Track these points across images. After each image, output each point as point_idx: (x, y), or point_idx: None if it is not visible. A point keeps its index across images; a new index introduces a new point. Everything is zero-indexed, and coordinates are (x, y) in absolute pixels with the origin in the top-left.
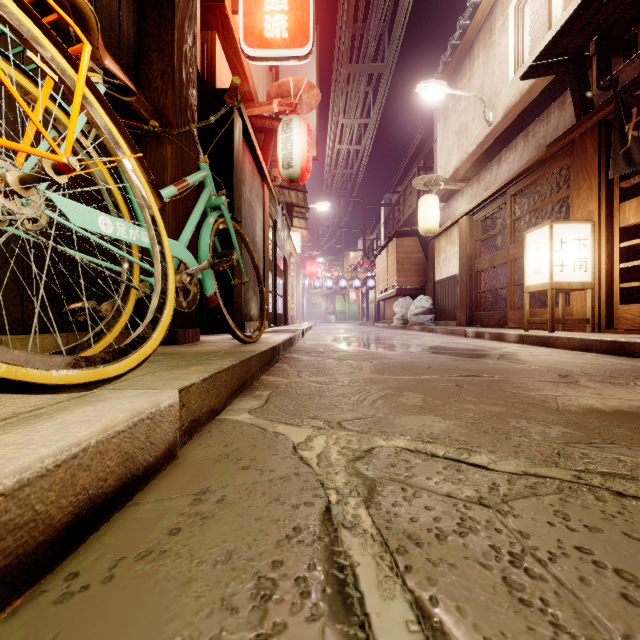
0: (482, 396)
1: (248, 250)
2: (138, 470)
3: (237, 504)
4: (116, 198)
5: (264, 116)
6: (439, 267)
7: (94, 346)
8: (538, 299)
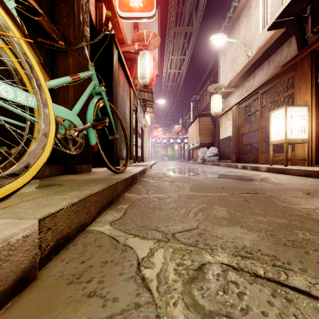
0: (265, 209)
1: (119, 119)
2: None
3: None
4: (22, 77)
5: (130, 52)
6: (221, 132)
7: None
8: (273, 148)
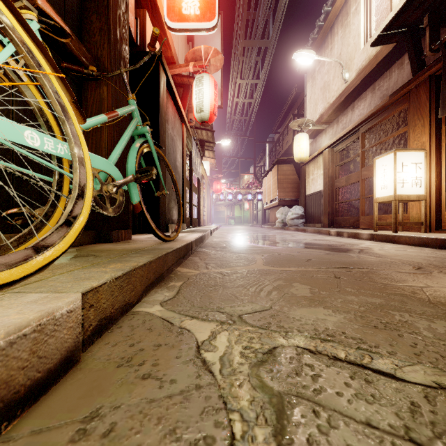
0: (359, 287)
1: (168, 169)
2: (17, 393)
3: (125, 440)
4: (48, 119)
5: (183, 75)
6: (308, 185)
7: (19, 247)
8: (380, 208)
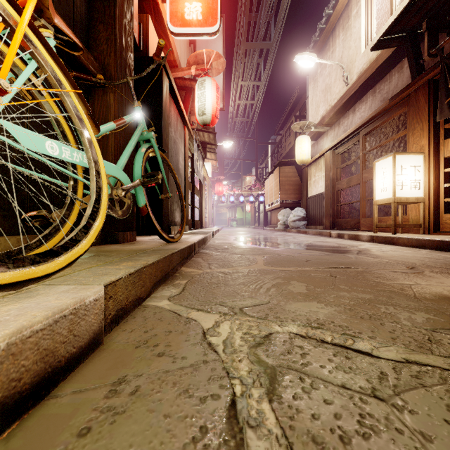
0: (352, 285)
1: (172, 173)
2: (60, 362)
3: (149, 396)
4: (64, 128)
5: (185, 78)
6: (310, 187)
7: (42, 246)
8: (381, 210)
